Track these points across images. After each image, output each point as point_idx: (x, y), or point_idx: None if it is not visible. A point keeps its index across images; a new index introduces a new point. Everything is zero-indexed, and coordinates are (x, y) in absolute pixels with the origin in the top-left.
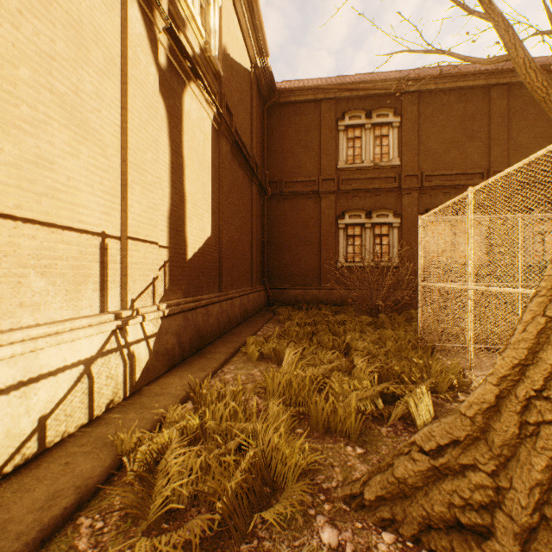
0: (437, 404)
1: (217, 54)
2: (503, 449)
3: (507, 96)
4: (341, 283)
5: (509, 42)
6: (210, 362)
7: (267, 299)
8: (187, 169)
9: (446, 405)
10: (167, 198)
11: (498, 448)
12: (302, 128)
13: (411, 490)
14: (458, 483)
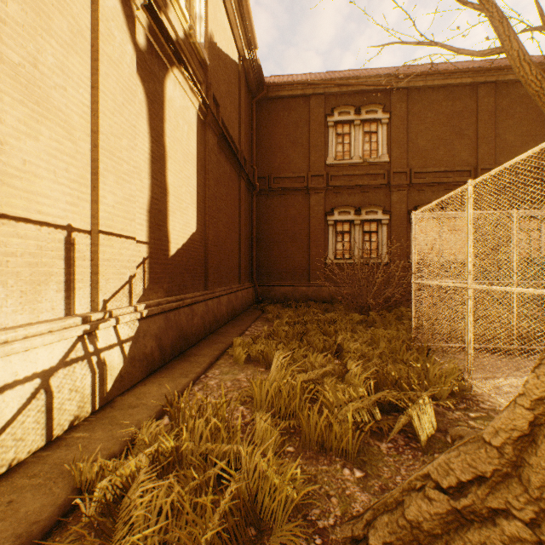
0: (438, 412)
1: (203, 42)
2: (543, 492)
3: (494, 94)
4: (330, 280)
5: (503, 34)
6: (194, 366)
7: (256, 297)
8: (170, 160)
9: (448, 414)
10: (147, 190)
11: (536, 490)
12: (291, 123)
13: (428, 538)
14: (487, 533)
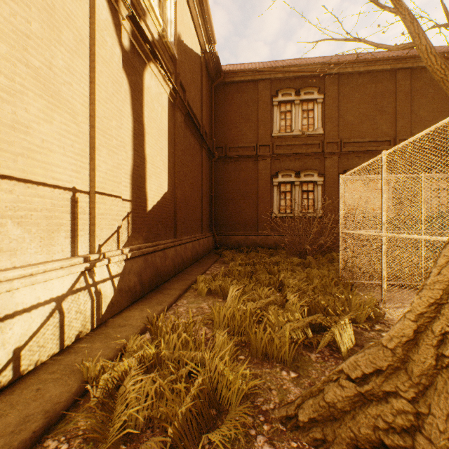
0: (357, 332)
1: (173, 40)
2: (421, 378)
3: (410, 78)
4: (275, 230)
5: (414, 32)
6: (166, 297)
7: (215, 244)
8: (147, 135)
9: (364, 334)
10: (130, 159)
11: (416, 378)
12: (243, 103)
13: (340, 413)
14: (382, 408)
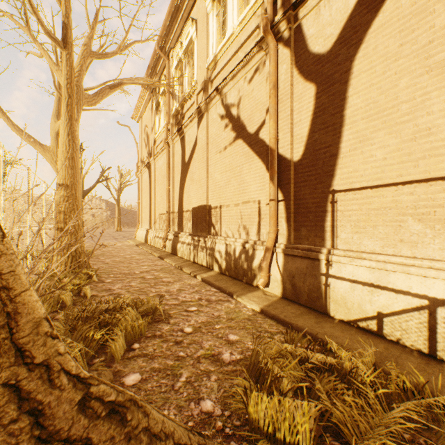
0: None
1: None
2: None
3: None
4: None
5: None
6: None
7: None
8: None
9: None
10: None
11: None
12: None
13: None
14: None
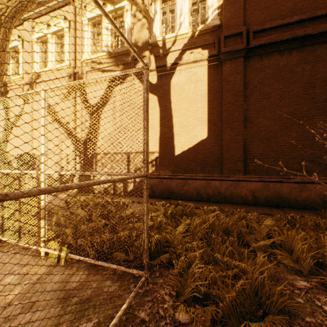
0: None
1: (216, 13)
2: None
3: None
4: None
5: None
6: (152, 201)
7: None
8: (175, 112)
9: None
10: (158, 132)
11: None
12: None
13: None
14: None
